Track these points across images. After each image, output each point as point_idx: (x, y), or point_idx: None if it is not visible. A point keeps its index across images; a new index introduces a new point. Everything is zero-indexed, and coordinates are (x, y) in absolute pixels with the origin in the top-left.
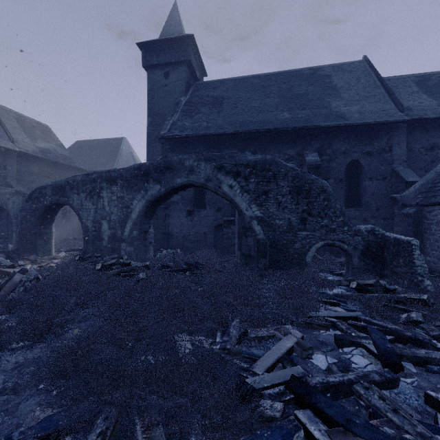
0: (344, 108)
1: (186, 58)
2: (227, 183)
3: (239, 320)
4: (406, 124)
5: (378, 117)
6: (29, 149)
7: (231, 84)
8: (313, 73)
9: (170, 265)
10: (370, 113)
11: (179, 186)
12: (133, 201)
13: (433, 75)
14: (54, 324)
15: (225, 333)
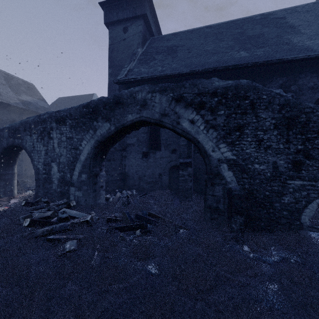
0: (308, 42)
1: (143, 12)
2: (187, 117)
3: None
4: None
5: None
6: (11, 101)
7: (184, 35)
8: (266, 17)
9: (118, 216)
10: None
11: (130, 124)
12: (82, 142)
13: None
14: None
15: None
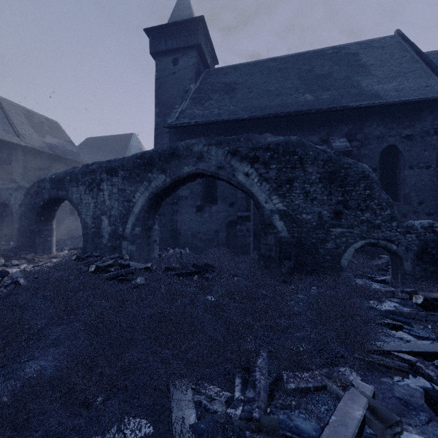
0: (376, 87)
1: (196, 42)
2: (242, 170)
3: (267, 356)
4: None
5: (421, 93)
6: (35, 144)
7: (244, 69)
8: (337, 52)
9: (175, 266)
10: (409, 90)
11: (186, 176)
12: (135, 194)
13: None
14: (2, 355)
15: (247, 381)
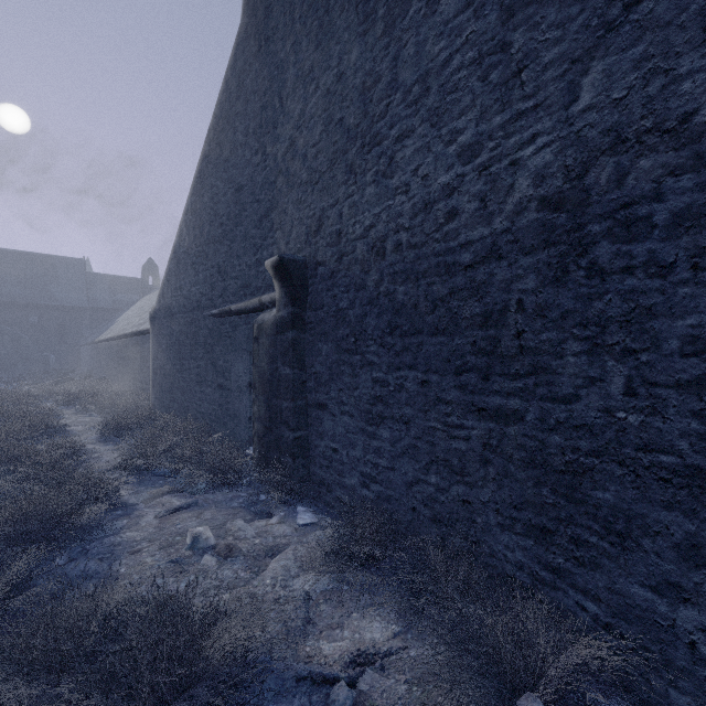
0: (58, 294)
1: None
2: None
3: None
4: (92, 307)
5: (75, 303)
6: None
7: None
8: (46, 260)
9: None
10: (72, 300)
11: None
12: None
13: (122, 278)
14: None
15: None
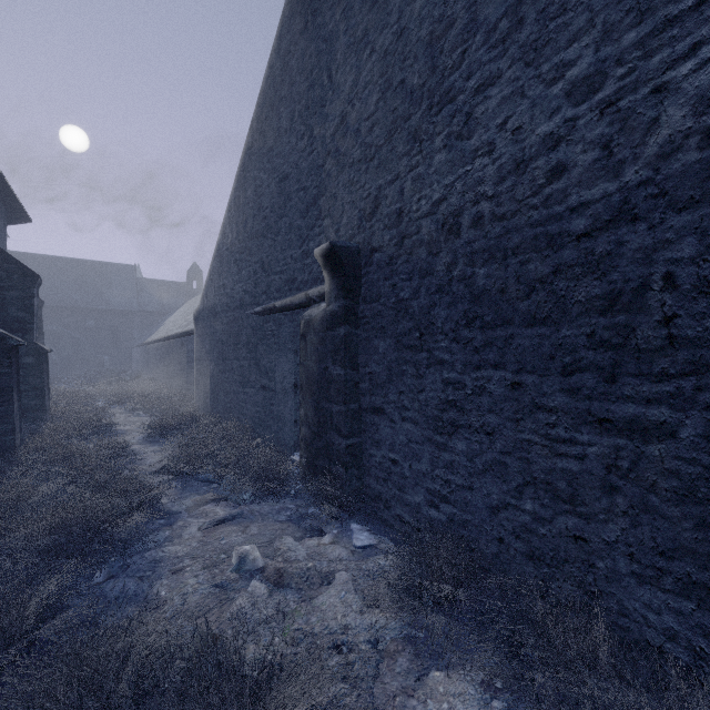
0: (112, 299)
1: None
2: None
3: None
4: (142, 311)
5: (127, 307)
6: None
7: (37, 261)
8: (102, 267)
9: None
10: (124, 304)
11: None
12: None
13: (169, 283)
14: None
15: None
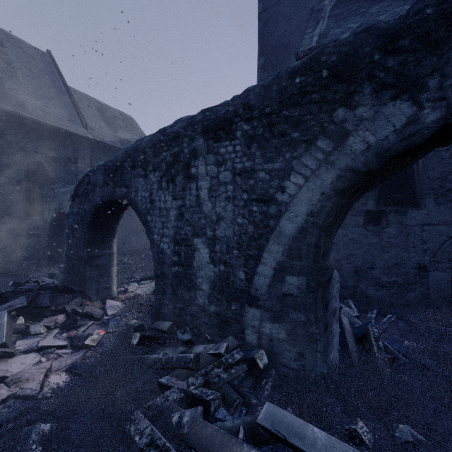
0: None
1: None
2: None
3: None
4: None
5: None
6: (106, 138)
7: None
8: None
9: None
10: None
11: None
12: (287, 180)
13: None
14: None
15: None
